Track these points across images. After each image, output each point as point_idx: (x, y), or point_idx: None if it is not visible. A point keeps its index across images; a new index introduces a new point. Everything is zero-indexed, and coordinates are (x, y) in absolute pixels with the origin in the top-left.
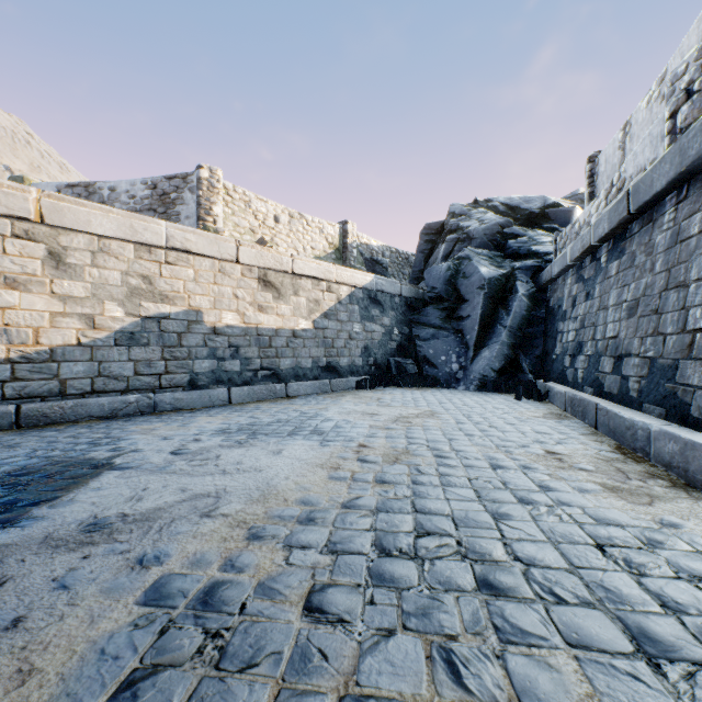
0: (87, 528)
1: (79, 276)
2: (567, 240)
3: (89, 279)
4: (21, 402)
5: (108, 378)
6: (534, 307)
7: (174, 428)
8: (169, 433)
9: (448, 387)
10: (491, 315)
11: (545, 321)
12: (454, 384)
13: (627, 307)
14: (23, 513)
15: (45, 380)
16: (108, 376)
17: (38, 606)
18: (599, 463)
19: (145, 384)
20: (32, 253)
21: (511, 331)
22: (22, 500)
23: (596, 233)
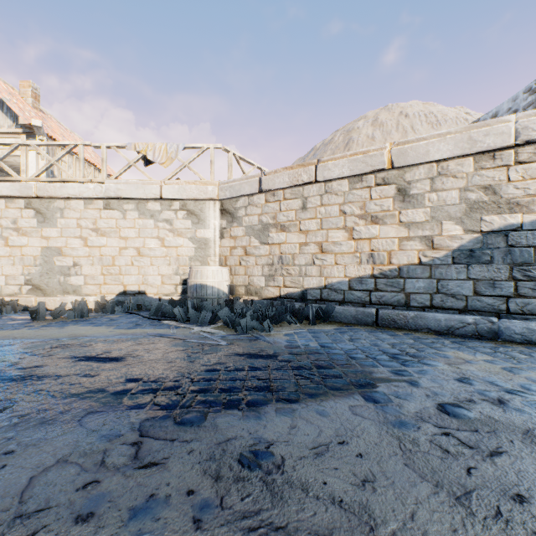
0: (247, 453)
1: (419, 204)
2: None
3: (427, 204)
4: (379, 307)
5: (444, 296)
6: None
7: (492, 368)
8: (475, 374)
9: None
10: None
11: None
12: None
13: None
14: (263, 403)
15: (394, 292)
16: (444, 294)
17: (107, 515)
18: None
19: (486, 306)
20: (386, 194)
21: None
22: (282, 390)
23: None
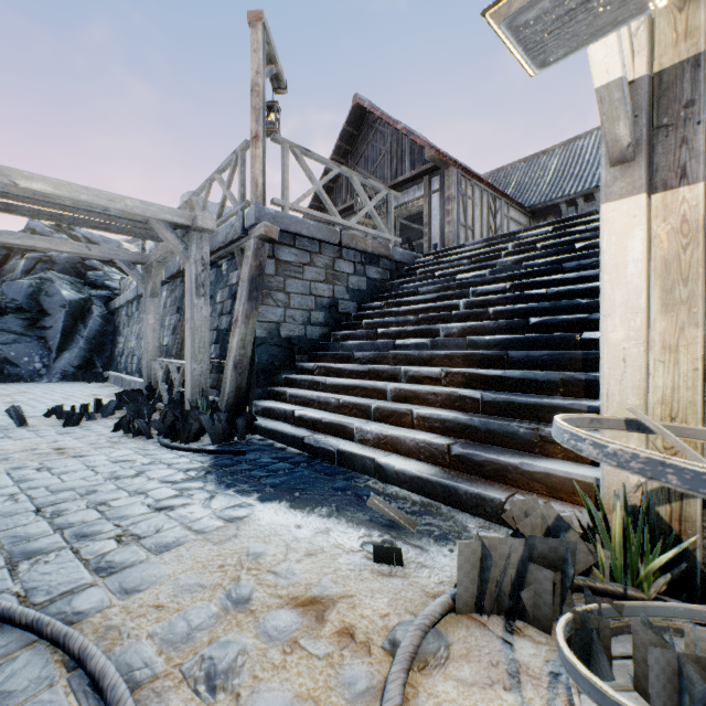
0: None
1: None
2: (126, 287)
3: None
4: None
5: None
6: (107, 324)
7: None
8: None
9: (32, 381)
10: (73, 327)
11: (113, 334)
12: (39, 379)
13: (137, 335)
14: None
15: None
16: None
17: None
18: (112, 394)
19: None
20: None
21: (88, 340)
22: None
23: (130, 296)
